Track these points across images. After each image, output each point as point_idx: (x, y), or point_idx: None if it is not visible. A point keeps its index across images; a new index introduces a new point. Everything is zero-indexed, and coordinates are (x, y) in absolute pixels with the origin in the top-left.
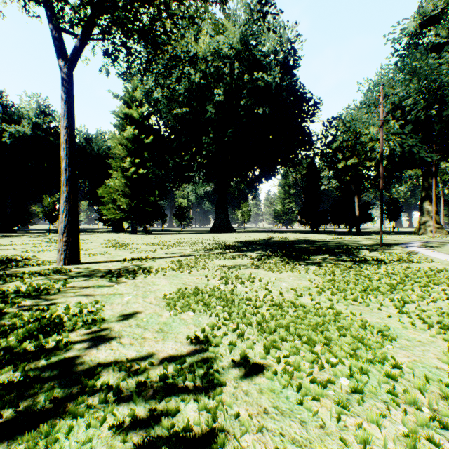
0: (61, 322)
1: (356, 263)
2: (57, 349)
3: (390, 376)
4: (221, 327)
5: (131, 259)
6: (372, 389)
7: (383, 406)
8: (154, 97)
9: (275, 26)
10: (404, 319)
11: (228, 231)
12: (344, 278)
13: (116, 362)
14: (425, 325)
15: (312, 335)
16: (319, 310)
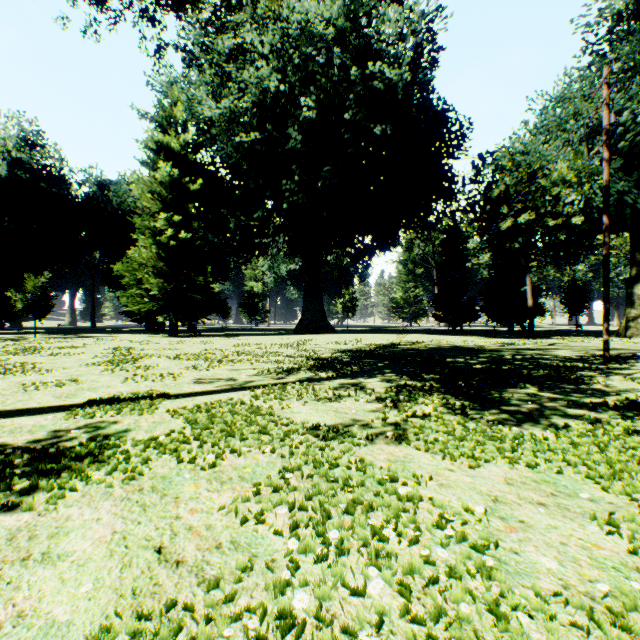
0: None
1: (632, 416)
2: None
3: None
4: None
5: (103, 403)
6: None
7: None
8: (205, 116)
9: None
10: None
11: (323, 331)
12: None
13: None
14: None
15: None
16: None
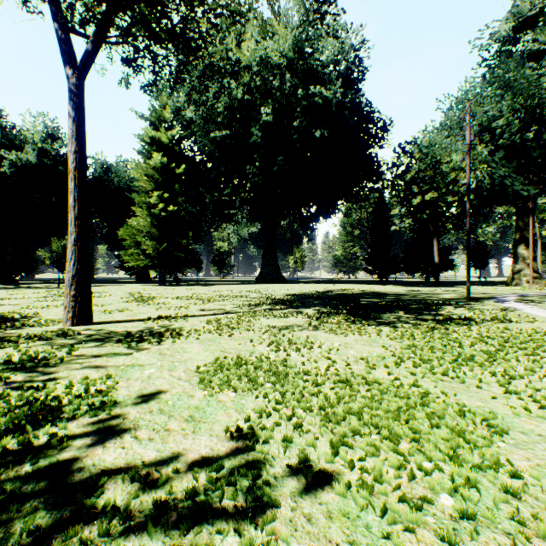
0: (59, 406)
1: (439, 323)
2: (49, 446)
3: (509, 491)
4: (271, 414)
5: (157, 318)
6: (487, 512)
7: (507, 541)
8: (187, 117)
9: (336, 29)
10: (513, 402)
11: (278, 282)
12: (427, 343)
13: (127, 468)
14: (543, 411)
15: (394, 426)
16: (400, 389)
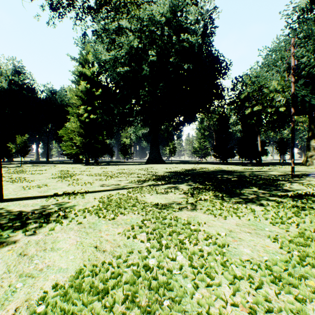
0: None
1: (297, 200)
2: None
3: None
4: None
5: (61, 195)
6: None
7: None
8: (102, 59)
9: None
10: None
11: (159, 163)
12: None
13: None
14: None
15: None
16: None
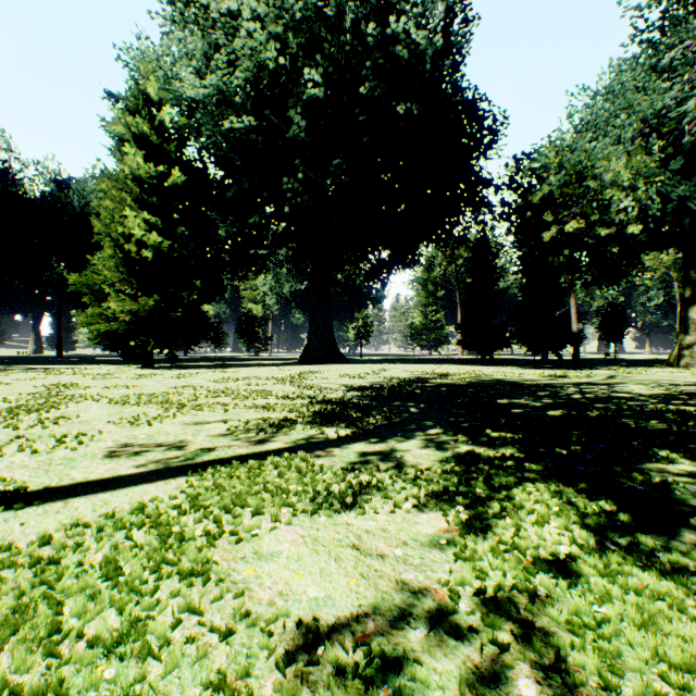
0: None
1: None
2: None
3: None
4: None
5: None
6: None
7: None
8: (187, 96)
9: None
10: None
11: (333, 361)
12: None
13: None
14: None
15: None
16: None
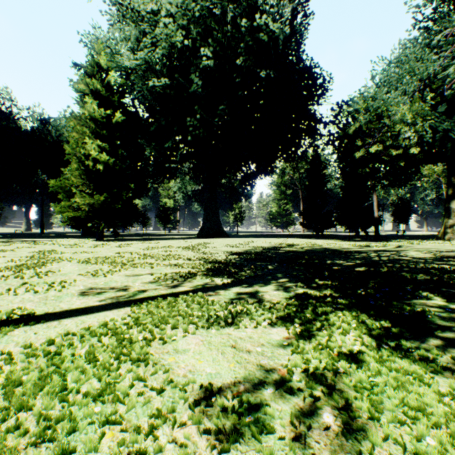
0: None
1: None
2: None
3: None
4: None
5: None
6: None
7: None
8: (125, 65)
9: None
10: None
11: (219, 236)
12: None
13: None
14: None
15: None
16: None
